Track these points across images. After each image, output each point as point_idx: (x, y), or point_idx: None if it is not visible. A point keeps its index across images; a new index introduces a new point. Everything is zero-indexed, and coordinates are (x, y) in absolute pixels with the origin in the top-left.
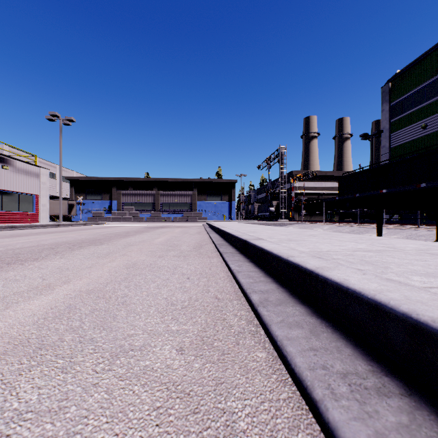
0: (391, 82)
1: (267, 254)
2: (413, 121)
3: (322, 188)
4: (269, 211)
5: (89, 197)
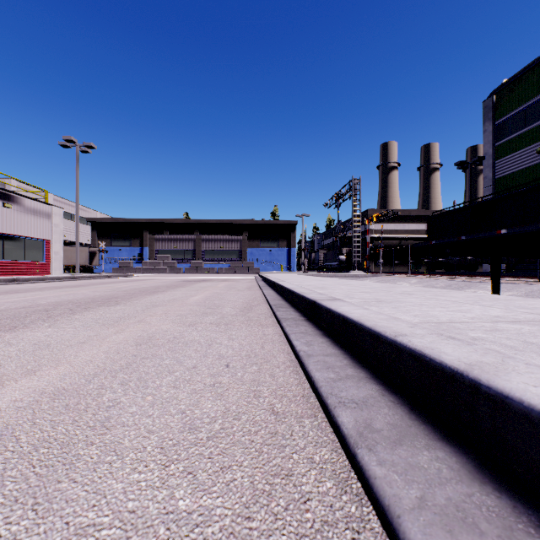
0: (495, 95)
1: (352, 326)
2: (525, 144)
3: (405, 231)
4: (339, 260)
5: (115, 243)
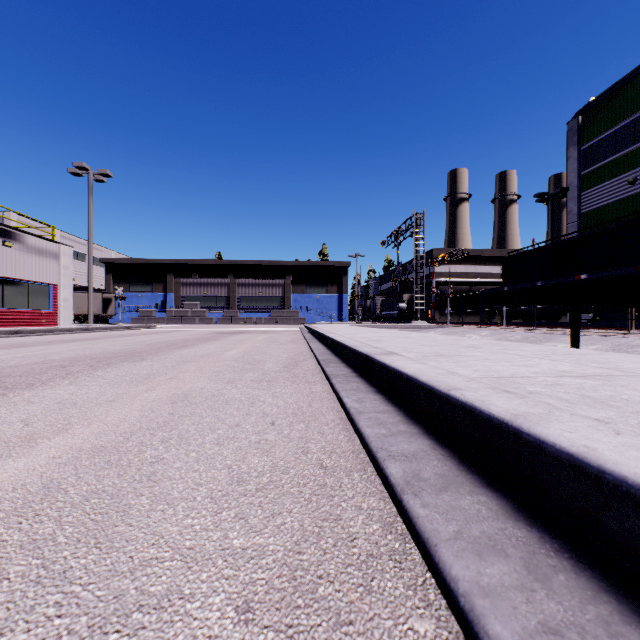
0: (581, 115)
1: (407, 381)
2: (615, 173)
3: (477, 274)
4: (399, 309)
5: (134, 288)
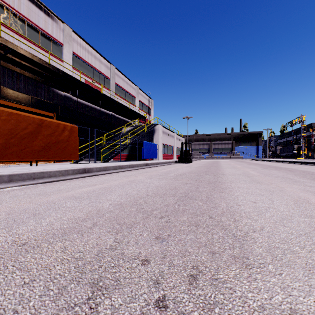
0: None
1: (301, 162)
2: None
3: None
4: (293, 153)
5: None
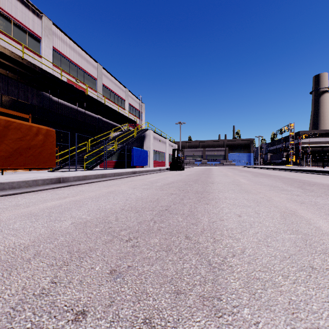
0: None
1: (289, 169)
2: None
3: (326, 142)
4: (282, 160)
5: None
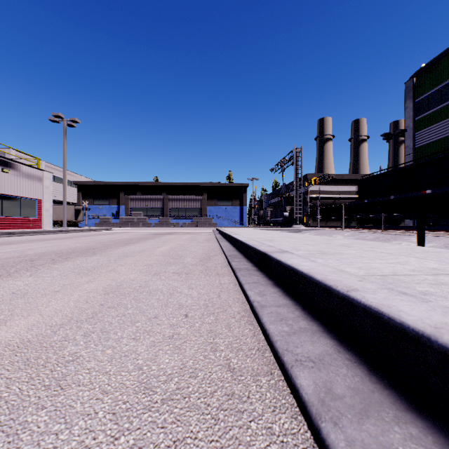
0: (415, 77)
1: (302, 278)
2: (441, 118)
3: (338, 192)
4: (283, 217)
5: (96, 202)
